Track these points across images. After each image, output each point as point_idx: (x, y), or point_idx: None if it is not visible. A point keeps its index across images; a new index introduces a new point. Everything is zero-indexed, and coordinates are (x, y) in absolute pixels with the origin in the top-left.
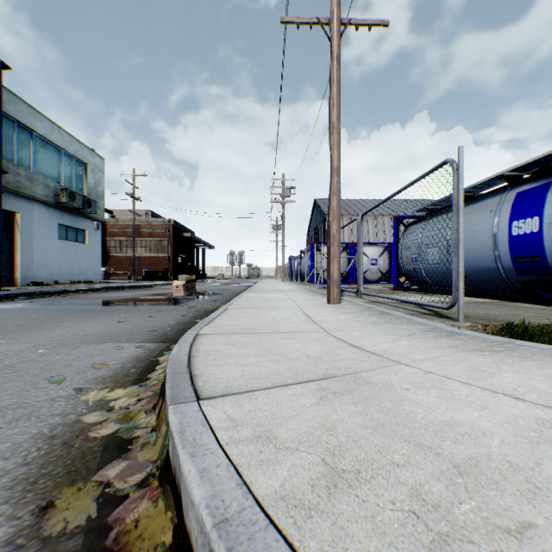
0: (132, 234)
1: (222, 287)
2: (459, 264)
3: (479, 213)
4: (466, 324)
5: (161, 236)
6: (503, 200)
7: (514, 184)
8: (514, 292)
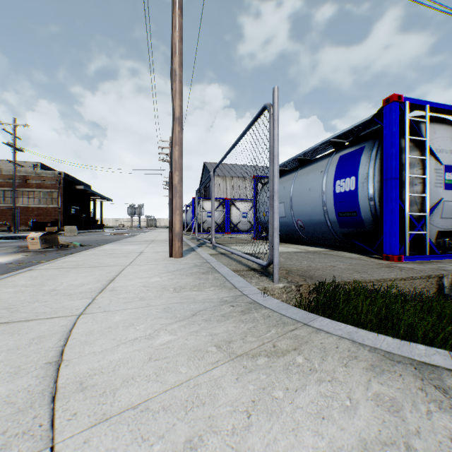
0: (18, 184)
1: (106, 237)
2: (274, 218)
3: (313, 173)
4: (280, 285)
5: (52, 188)
6: (330, 162)
7: (339, 149)
8: (339, 242)
